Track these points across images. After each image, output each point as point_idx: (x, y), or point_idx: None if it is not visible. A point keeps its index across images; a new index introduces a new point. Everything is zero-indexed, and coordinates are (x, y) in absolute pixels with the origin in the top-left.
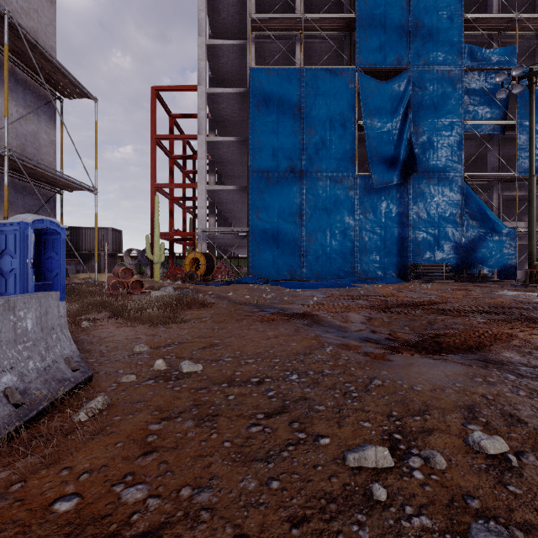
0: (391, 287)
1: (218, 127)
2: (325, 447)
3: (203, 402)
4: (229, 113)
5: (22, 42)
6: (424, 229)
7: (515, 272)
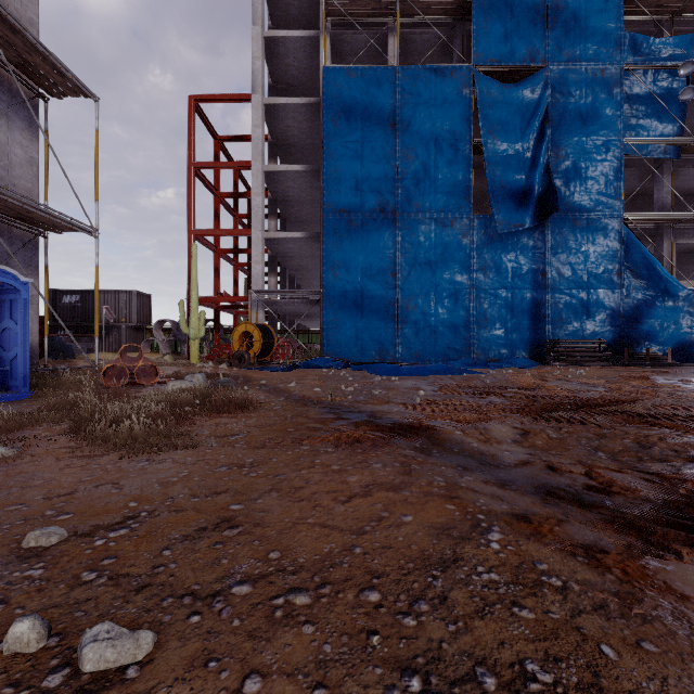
0: (528, 373)
1: (280, 154)
2: None
3: None
4: (295, 134)
5: None
6: (568, 292)
7: None
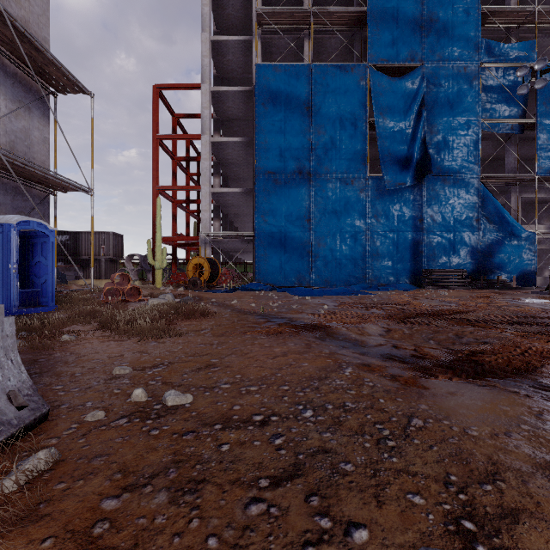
0: (405, 294)
1: (223, 127)
2: (363, 549)
3: (186, 456)
4: (234, 113)
5: (9, 30)
6: (439, 233)
7: (535, 278)
